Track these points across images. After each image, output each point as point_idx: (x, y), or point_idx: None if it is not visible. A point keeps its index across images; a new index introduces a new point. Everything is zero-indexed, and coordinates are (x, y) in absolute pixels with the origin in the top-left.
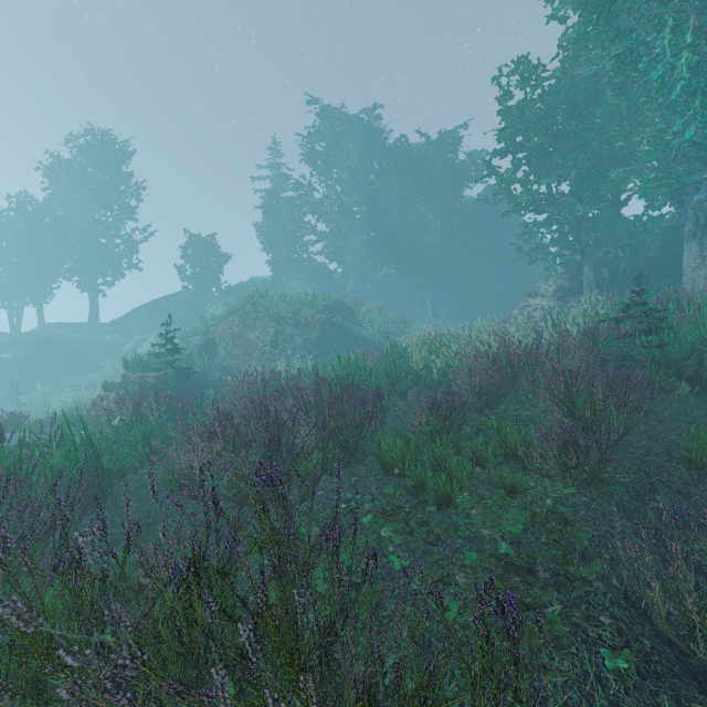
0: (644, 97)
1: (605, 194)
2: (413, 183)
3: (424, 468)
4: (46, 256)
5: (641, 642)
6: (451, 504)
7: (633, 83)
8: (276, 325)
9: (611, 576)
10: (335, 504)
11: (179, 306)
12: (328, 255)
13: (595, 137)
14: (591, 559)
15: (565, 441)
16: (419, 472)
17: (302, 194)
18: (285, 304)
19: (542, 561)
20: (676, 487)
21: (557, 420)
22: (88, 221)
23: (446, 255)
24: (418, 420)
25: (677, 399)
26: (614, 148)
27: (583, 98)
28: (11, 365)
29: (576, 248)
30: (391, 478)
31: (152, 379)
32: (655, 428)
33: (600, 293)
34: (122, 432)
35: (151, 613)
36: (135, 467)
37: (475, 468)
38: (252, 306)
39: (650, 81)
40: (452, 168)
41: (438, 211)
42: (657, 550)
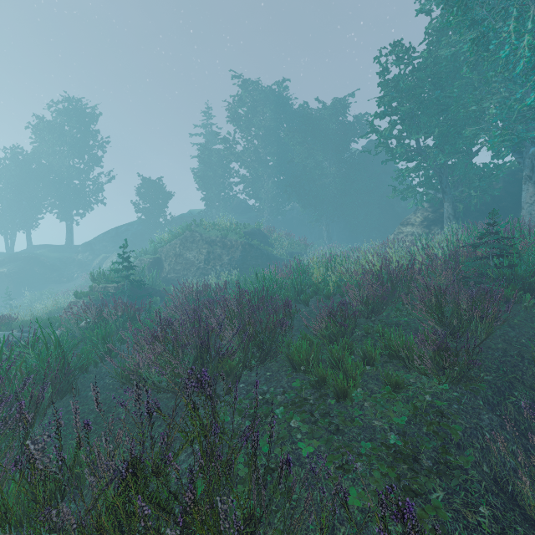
0: (492, 72)
1: (461, 147)
2: (313, 139)
3: (324, 365)
4: (33, 194)
5: (515, 529)
6: (347, 397)
7: (483, 61)
8: (208, 247)
9: (482, 463)
10: (253, 395)
11: (134, 232)
12: (248, 193)
13: (453, 103)
14: (465, 448)
15: (438, 346)
16: (321, 370)
17: (228, 147)
18: (215, 231)
19: (425, 450)
20: (529, 383)
21: (430, 327)
22: (65, 167)
23: (338, 193)
24: (319, 325)
25: (524, 309)
26: (468, 111)
27: (444, 73)
28: (6, 277)
29: (438, 188)
30: (298, 374)
31: (113, 289)
32: (508, 333)
33: (457, 223)
34: (87, 332)
35: (96, 507)
36: (95, 362)
37: (366, 367)
38: (190, 232)
39: (496, 59)
40: (342, 127)
41: (331, 160)
42: (520, 441)
